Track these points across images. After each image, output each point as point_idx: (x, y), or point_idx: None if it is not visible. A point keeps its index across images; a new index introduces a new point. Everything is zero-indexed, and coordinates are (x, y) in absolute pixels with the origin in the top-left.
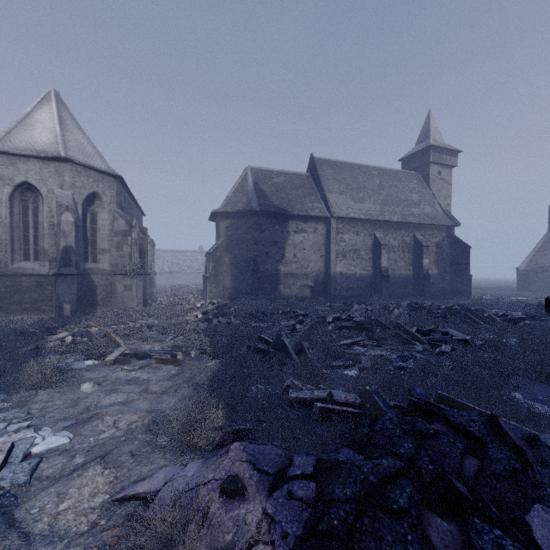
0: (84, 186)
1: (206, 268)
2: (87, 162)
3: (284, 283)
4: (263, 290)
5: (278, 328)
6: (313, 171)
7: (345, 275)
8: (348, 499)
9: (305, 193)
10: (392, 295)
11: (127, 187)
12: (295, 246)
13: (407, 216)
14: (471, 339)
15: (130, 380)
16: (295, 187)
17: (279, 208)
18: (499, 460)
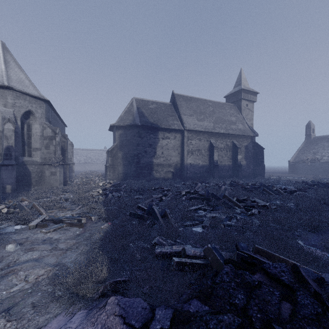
0: (22, 105)
1: (107, 160)
2: (24, 90)
3: (156, 169)
4: (143, 174)
5: (150, 199)
6: (173, 101)
7: (192, 165)
8: None
9: (169, 115)
10: (220, 176)
11: (53, 108)
12: (162, 147)
13: (229, 130)
14: (269, 205)
15: (45, 240)
16: (162, 111)
17: (153, 123)
18: (306, 305)
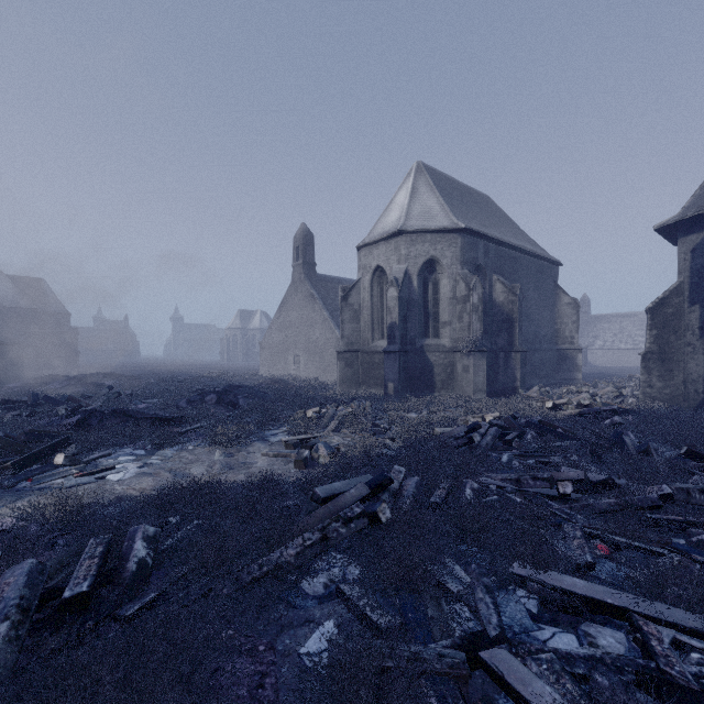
0: (419, 254)
1: None
2: (423, 227)
3: None
4: None
5: (515, 474)
6: None
7: None
8: None
9: None
10: None
11: (488, 237)
12: None
13: None
14: None
15: (245, 462)
16: None
17: None
18: None
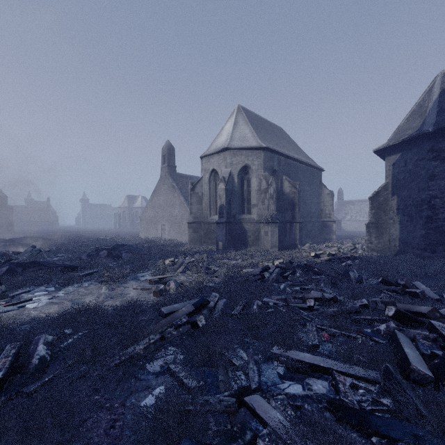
0: (238, 162)
1: None
2: (241, 146)
3: None
4: None
5: (284, 296)
6: None
7: None
8: None
9: None
10: None
11: (280, 153)
12: None
13: None
14: None
15: (122, 293)
16: None
17: None
18: None
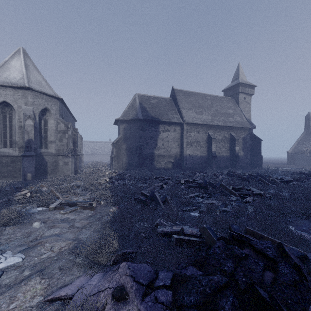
0: (40, 104)
1: (112, 152)
2: (41, 90)
3: (157, 160)
4: (145, 164)
5: (152, 187)
6: (173, 96)
7: (191, 156)
8: (192, 305)
9: (169, 109)
10: (218, 167)
11: (66, 105)
12: (163, 139)
13: (226, 123)
14: (263, 193)
15: (63, 219)
16: (163, 106)
17: (154, 117)
18: (286, 274)
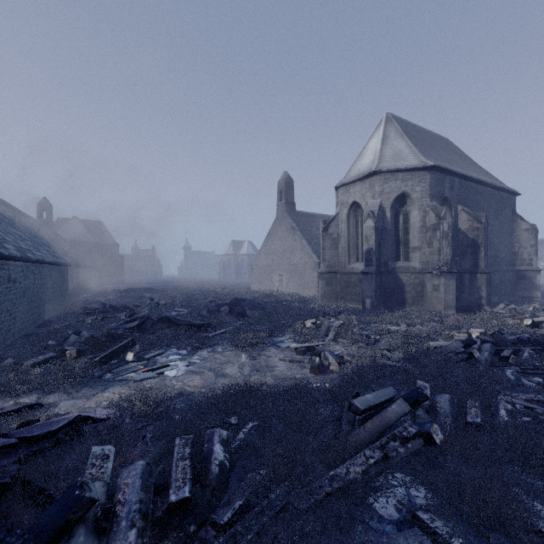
0: (392, 190)
1: None
2: (395, 167)
3: None
4: None
5: (543, 396)
6: None
7: None
8: None
9: None
10: None
11: (453, 173)
12: None
13: None
14: None
15: (267, 365)
16: None
17: None
18: None
